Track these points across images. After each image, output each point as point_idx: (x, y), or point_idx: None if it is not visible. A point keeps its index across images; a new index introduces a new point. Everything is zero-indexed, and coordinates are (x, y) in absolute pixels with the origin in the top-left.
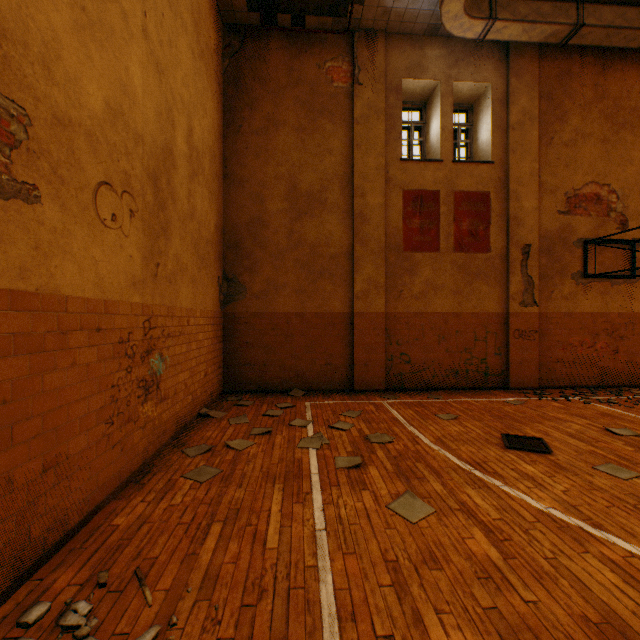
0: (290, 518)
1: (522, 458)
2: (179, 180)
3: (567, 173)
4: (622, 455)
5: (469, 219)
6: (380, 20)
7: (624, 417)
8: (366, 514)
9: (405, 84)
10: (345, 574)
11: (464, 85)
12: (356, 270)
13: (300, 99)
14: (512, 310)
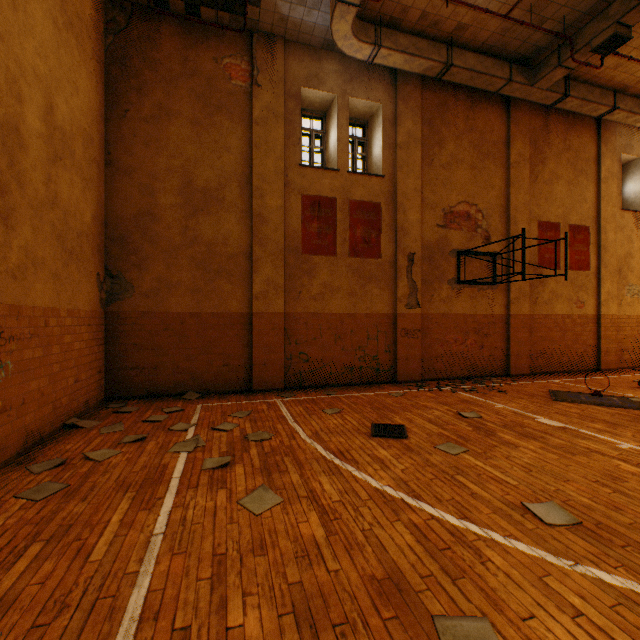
0: (129, 526)
1: (381, 444)
2: (31, 162)
3: (445, 192)
4: (462, 434)
5: (363, 227)
6: (278, 26)
7: (477, 402)
8: (214, 512)
9: (305, 92)
10: (166, 575)
11: (359, 102)
12: (255, 270)
13: (196, 91)
14: (400, 311)
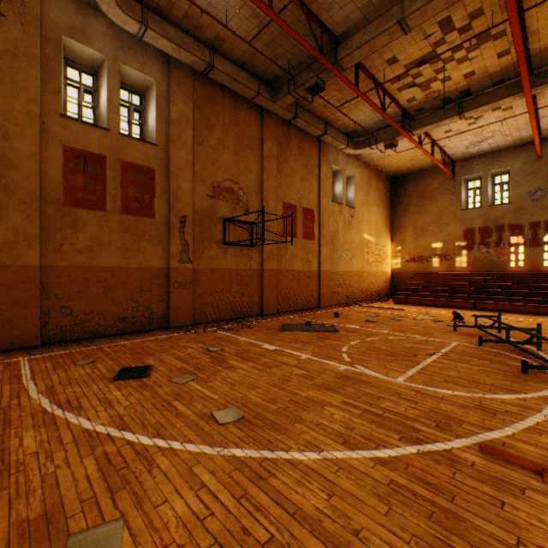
0: None
1: (120, 386)
2: None
3: (214, 169)
4: (199, 366)
5: (136, 187)
6: None
7: (228, 338)
8: None
9: (69, 43)
10: None
11: (133, 71)
12: None
13: None
14: (173, 266)
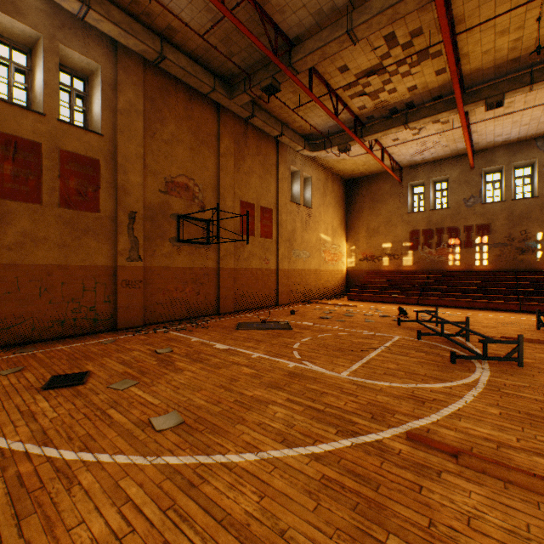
0: None
1: (49, 396)
2: None
3: (167, 163)
4: (144, 369)
5: (78, 179)
6: None
7: (179, 339)
8: None
9: None
10: None
11: (74, 53)
12: None
13: None
14: (121, 264)
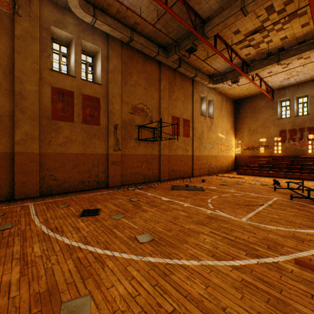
0: None
1: (83, 220)
2: None
3: (133, 97)
4: (126, 209)
5: (90, 109)
6: None
7: (141, 193)
8: None
9: (54, 29)
10: None
11: (88, 44)
12: (17, 127)
13: None
14: (110, 152)
